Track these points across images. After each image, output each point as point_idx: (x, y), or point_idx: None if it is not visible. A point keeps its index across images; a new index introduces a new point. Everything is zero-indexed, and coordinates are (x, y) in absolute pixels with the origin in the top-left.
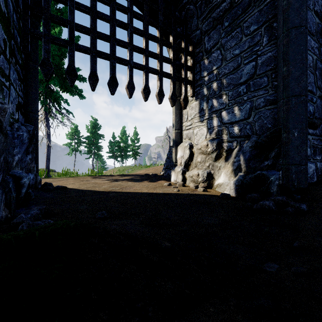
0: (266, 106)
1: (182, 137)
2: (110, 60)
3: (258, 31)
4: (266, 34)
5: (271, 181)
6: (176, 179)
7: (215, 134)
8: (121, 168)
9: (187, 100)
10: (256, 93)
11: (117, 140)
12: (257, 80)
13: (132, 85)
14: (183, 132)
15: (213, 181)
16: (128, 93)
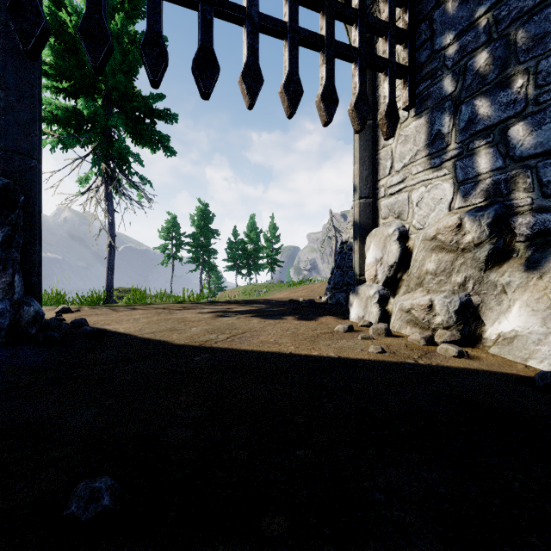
0: None
1: (377, 214)
2: (198, 7)
3: None
4: None
5: None
6: (364, 314)
7: (482, 193)
8: (247, 287)
9: (397, 116)
10: None
11: (241, 239)
12: None
13: (254, 73)
14: (381, 201)
15: (480, 327)
16: (245, 93)
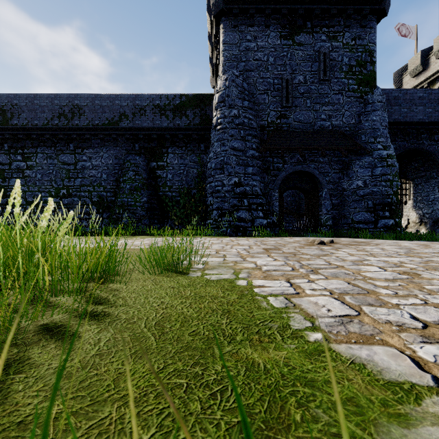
0: (437, 210)
1: (403, 215)
2: None
3: (435, 187)
4: (437, 189)
5: (436, 232)
6: None
7: (419, 216)
8: None
9: (406, 202)
10: (434, 205)
11: None
12: (435, 202)
13: None
14: (404, 213)
15: (418, 233)
16: None
